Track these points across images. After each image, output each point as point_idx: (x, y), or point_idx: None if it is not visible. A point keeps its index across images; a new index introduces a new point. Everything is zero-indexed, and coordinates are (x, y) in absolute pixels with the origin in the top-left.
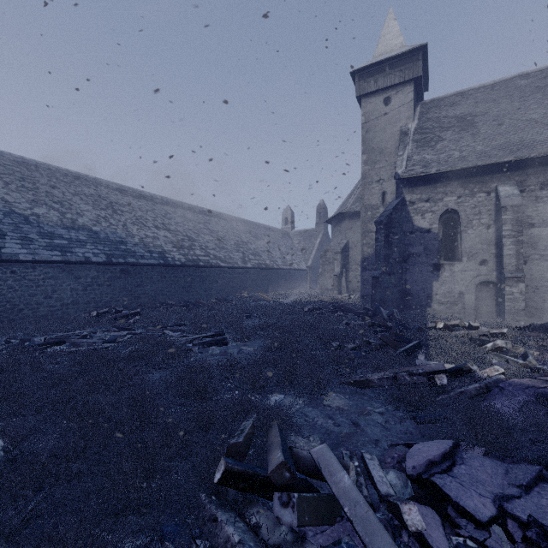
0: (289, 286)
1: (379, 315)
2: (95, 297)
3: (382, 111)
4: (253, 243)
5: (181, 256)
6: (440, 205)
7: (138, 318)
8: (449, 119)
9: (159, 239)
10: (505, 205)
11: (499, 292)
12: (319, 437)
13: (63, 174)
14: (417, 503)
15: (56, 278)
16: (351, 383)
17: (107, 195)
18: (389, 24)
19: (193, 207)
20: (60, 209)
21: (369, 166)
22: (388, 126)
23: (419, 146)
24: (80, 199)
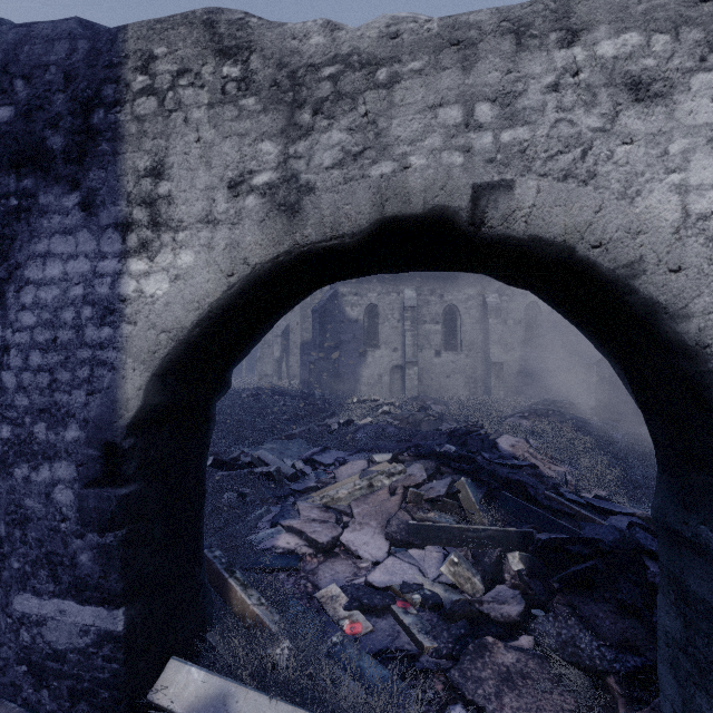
0: None
1: (313, 397)
2: None
3: None
4: None
5: None
6: (365, 300)
7: None
8: None
9: None
10: (407, 305)
11: (405, 374)
12: None
13: None
14: (303, 465)
15: None
16: (281, 438)
17: None
18: None
19: None
20: None
21: None
22: None
23: None
24: None
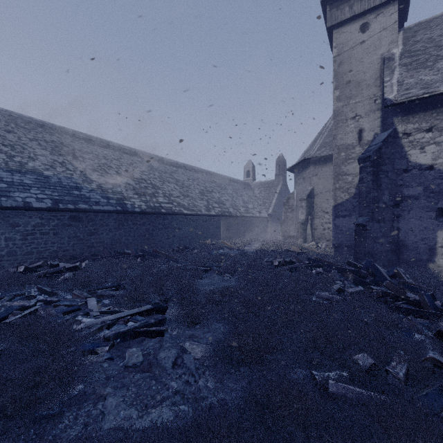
0: (251, 233)
1: (377, 275)
2: (38, 247)
3: (358, 40)
4: (217, 192)
5: (141, 203)
6: None
7: (67, 277)
8: None
9: (120, 185)
10: None
11: None
12: None
13: (26, 121)
14: None
15: None
16: None
17: (71, 143)
18: None
19: (161, 158)
20: (9, 152)
21: (342, 102)
22: (365, 55)
23: (410, 69)
24: (37, 145)
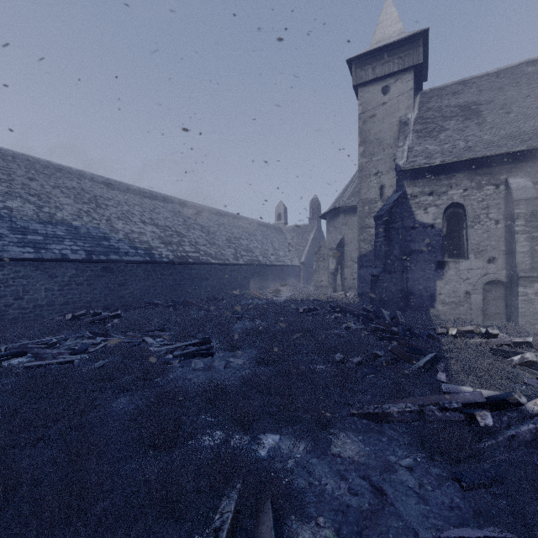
0: (282, 283)
1: (381, 317)
2: (73, 297)
3: (380, 101)
4: (246, 239)
5: (169, 252)
6: (444, 199)
7: (116, 322)
8: (452, 108)
9: (146, 234)
10: (518, 198)
11: (510, 292)
12: (331, 518)
13: (44, 165)
14: None
15: (28, 277)
16: (363, 415)
17: (91, 188)
18: (387, 10)
19: (184, 202)
20: (37, 202)
21: (366, 158)
22: (386, 116)
23: (420, 137)
24: (60, 192)
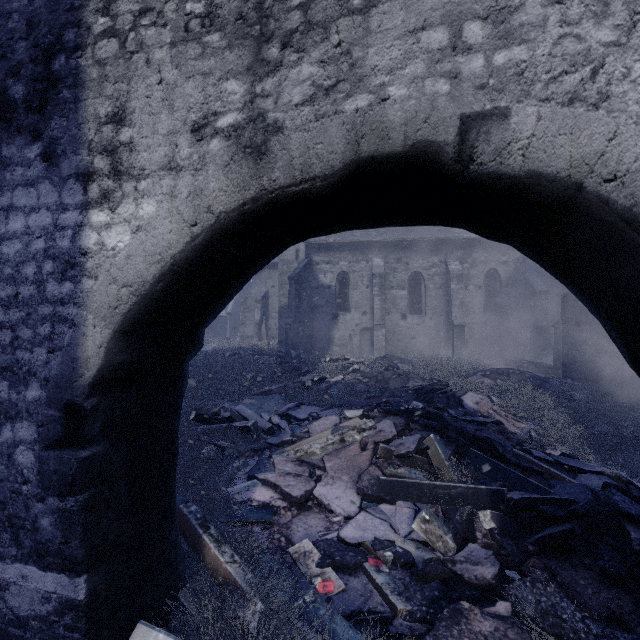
0: (207, 334)
1: (289, 356)
2: None
3: None
4: None
5: None
6: (337, 268)
7: None
8: None
9: None
10: (375, 273)
11: (373, 335)
12: None
13: None
14: (279, 419)
15: None
16: (260, 393)
17: None
18: None
19: None
20: None
21: None
22: None
23: None
24: None
